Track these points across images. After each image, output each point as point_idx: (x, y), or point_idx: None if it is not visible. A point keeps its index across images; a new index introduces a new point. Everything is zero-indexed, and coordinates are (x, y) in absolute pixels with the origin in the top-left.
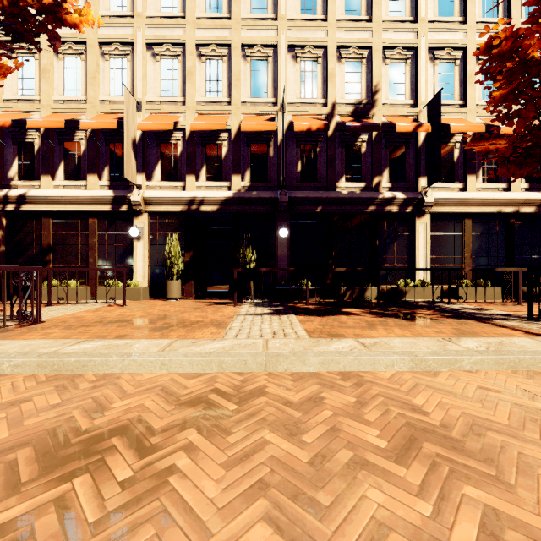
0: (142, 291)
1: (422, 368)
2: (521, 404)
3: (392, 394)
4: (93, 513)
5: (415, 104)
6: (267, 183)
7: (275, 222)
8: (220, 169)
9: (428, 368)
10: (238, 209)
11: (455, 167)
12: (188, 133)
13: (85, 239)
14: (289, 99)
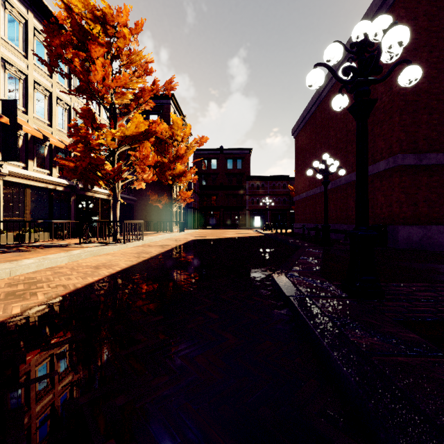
0: None
1: (72, 260)
2: (105, 259)
3: (76, 266)
4: (61, 289)
5: None
6: None
7: None
8: None
9: (73, 260)
10: None
11: (20, 152)
12: None
13: None
14: None
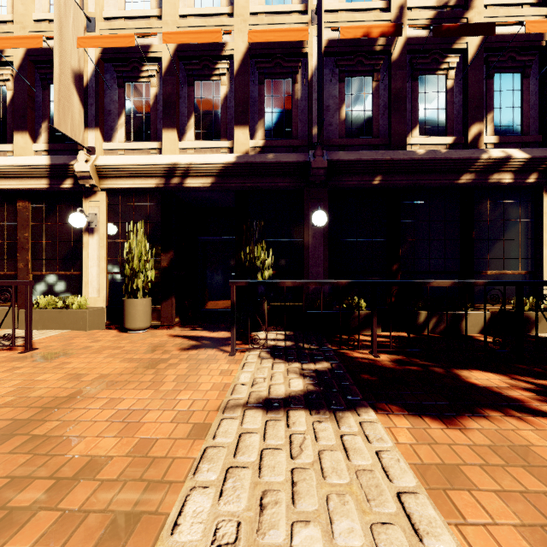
0: (89, 315)
1: None
2: None
3: None
4: None
5: (539, 3)
6: (291, 141)
7: (303, 204)
8: (216, 121)
9: None
10: (245, 182)
11: None
12: (165, 63)
13: (13, 233)
14: (327, 4)
